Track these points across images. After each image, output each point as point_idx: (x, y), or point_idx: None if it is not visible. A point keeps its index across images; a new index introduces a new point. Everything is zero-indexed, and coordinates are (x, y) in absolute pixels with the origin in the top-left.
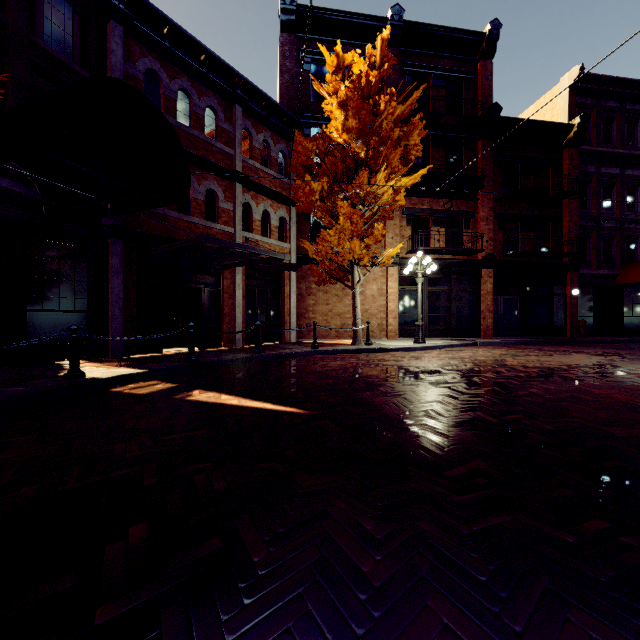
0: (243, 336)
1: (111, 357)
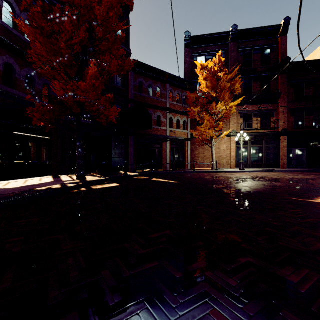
0: (169, 166)
1: (130, 171)
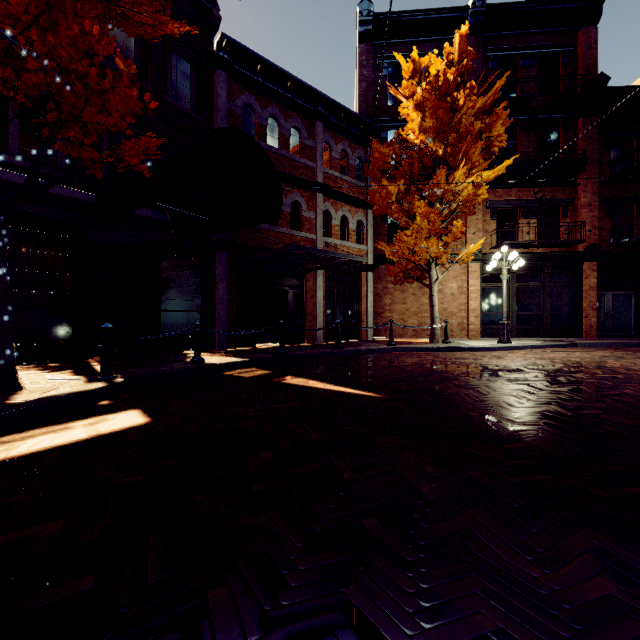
0: (323, 333)
1: (218, 349)
